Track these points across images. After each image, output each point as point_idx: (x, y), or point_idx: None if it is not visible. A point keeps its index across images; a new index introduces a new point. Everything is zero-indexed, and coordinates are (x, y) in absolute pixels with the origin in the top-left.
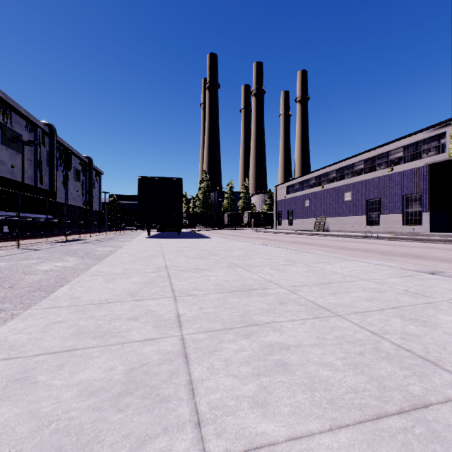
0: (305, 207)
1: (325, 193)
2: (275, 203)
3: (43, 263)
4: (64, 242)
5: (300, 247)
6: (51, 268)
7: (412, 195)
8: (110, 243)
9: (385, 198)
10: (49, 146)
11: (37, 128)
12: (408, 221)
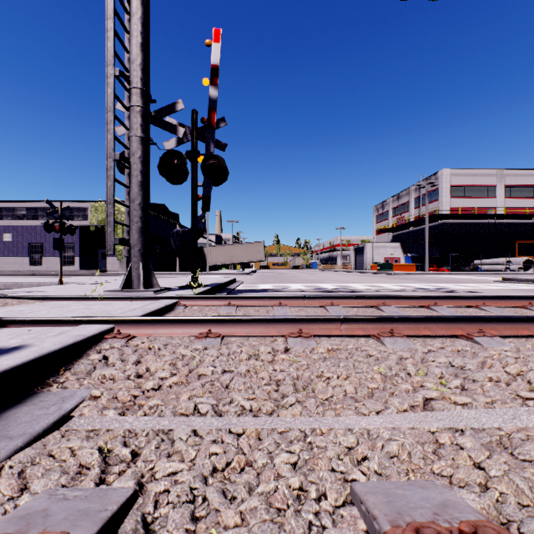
0: None
1: None
2: None
3: None
4: None
5: None
6: None
7: (69, 244)
8: None
9: (48, 244)
10: None
11: None
12: (66, 262)
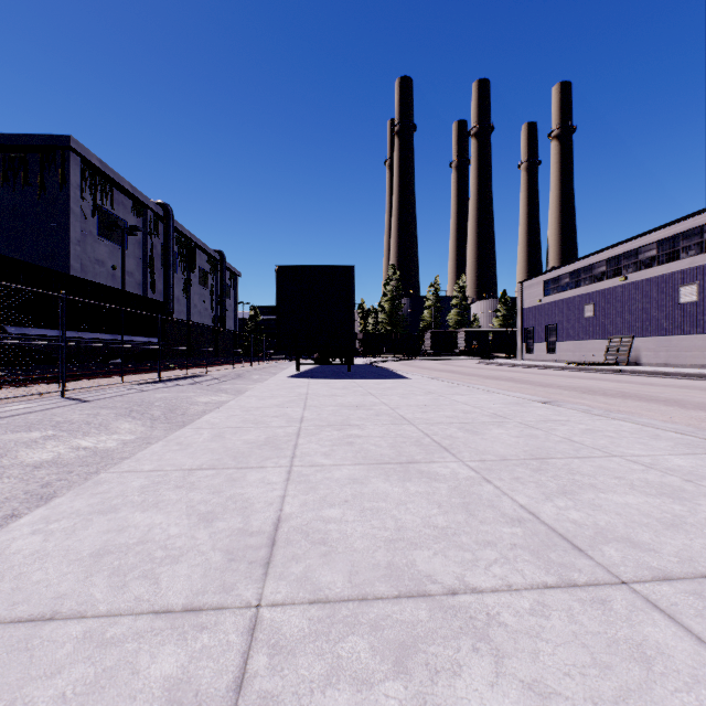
0: (584, 319)
1: (632, 290)
2: (519, 312)
3: (48, 442)
4: (158, 383)
5: (625, 407)
6: (58, 454)
7: None
8: (233, 384)
9: None
10: (163, 236)
11: (147, 211)
12: None
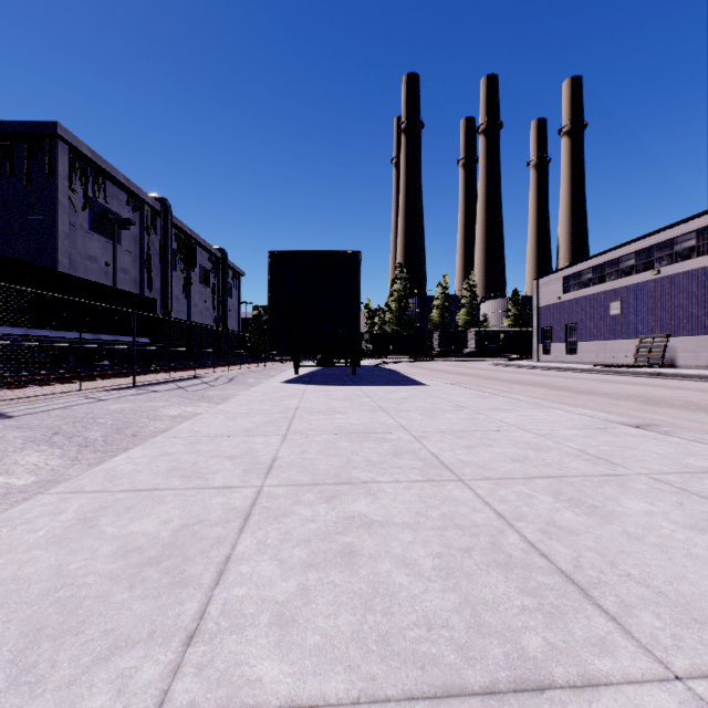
0: (609, 318)
1: (666, 285)
2: (535, 311)
3: None
4: (132, 389)
5: None
6: None
7: None
8: (222, 389)
9: None
10: (161, 232)
11: (143, 206)
12: None
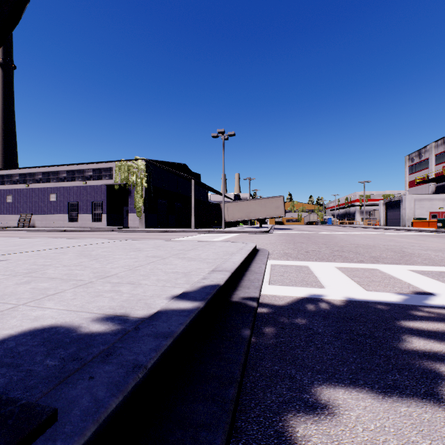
0: (7, 203)
1: (32, 192)
2: None
3: None
4: None
5: None
6: None
7: (98, 202)
8: None
9: (82, 202)
10: None
11: None
12: (96, 219)
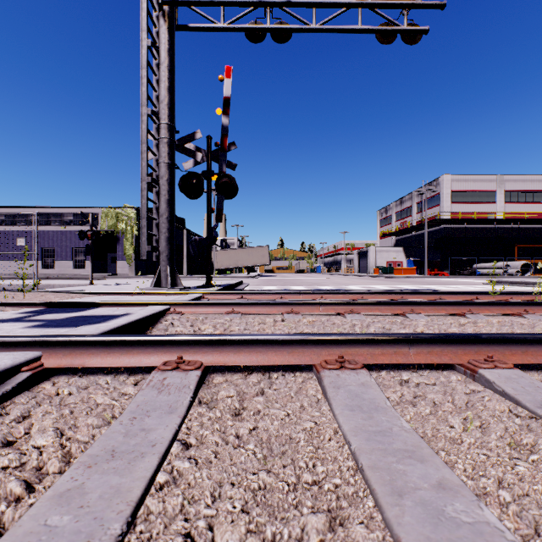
0: None
1: None
2: None
3: None
4: None
5: None
6: None
7: (80, 248)
8: None
9: (60, 248)
10: None
11: None
12: (77, 266)
